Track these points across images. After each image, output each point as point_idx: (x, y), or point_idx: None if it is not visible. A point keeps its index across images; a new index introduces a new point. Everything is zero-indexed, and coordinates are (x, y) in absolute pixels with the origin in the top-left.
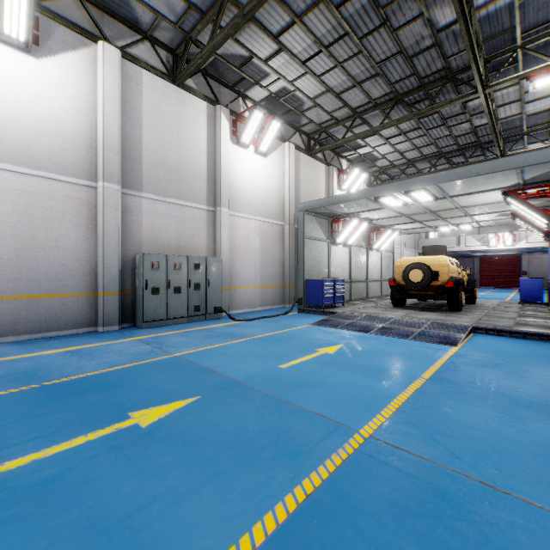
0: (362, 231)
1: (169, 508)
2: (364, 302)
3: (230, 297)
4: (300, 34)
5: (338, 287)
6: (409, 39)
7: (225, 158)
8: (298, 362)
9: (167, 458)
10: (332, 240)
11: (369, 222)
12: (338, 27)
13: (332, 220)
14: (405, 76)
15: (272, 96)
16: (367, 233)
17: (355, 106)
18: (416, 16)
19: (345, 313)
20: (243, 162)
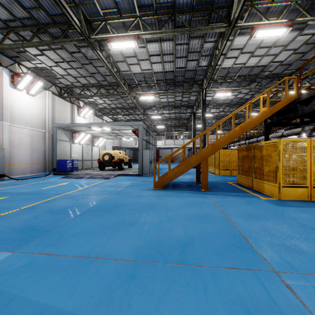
0: (88, 138)
1: (14, 205)
2: (89, 169)
3: (10, 169)
4: (53, 53)
5: (74, 163)
6: (101, 70)
7: (7, 95)
8: (50, 187)
9: (7, 203)
10: (72, 141)
11: (91, 134)
12: (71, 58)
13: (72, 132)
14: (103, 80)
15: (38, 68)
16: (92, 138)
17: (83, 83)
18: (102, 65)
19: (77, 173)
20: (19, 98)
